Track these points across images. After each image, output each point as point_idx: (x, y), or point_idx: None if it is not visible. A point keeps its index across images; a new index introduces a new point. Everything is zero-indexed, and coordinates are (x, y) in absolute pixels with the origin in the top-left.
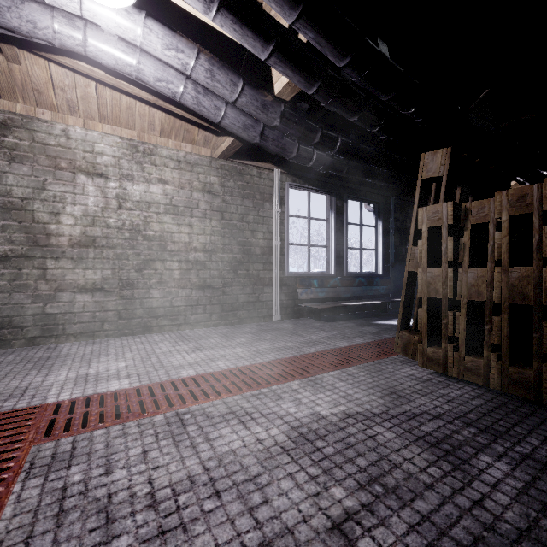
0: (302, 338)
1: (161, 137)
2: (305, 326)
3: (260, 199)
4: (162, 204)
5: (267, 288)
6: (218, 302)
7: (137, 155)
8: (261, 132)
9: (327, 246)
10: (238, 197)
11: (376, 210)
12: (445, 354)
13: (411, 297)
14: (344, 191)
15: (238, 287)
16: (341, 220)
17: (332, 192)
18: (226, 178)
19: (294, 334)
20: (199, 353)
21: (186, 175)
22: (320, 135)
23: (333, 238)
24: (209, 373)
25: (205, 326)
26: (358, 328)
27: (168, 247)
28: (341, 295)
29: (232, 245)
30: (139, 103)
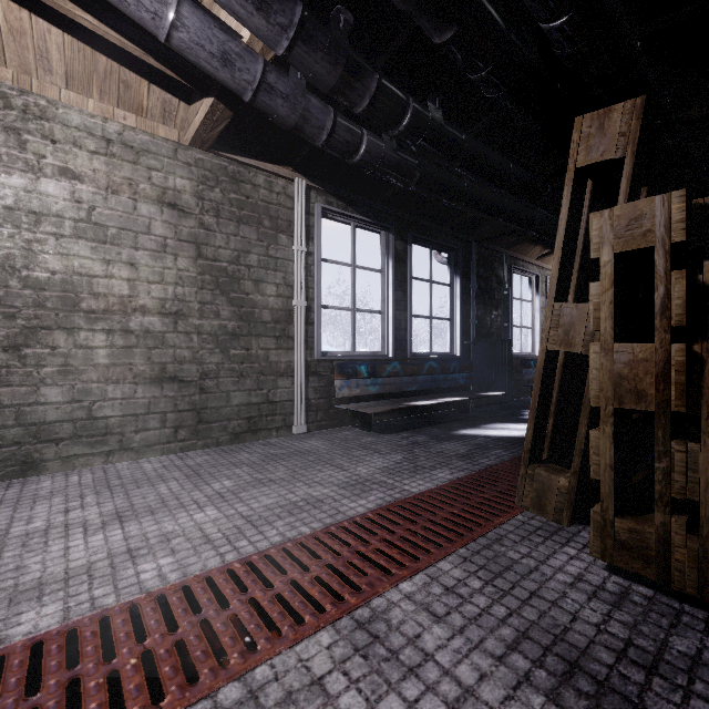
0: (341, 472)
1: (69, 90)
2: (347, 443)
3: (270, 228)
4: (69, 219)
5: (282, 379)
6: (190, 407)
7: (7, 113)
8: (261, 73)
9: (382, 312)
10: (229, 219)
11: (452, 261)
12: (664, 538)
13: (547, 400)
14: (406, 227)
15: (229, 379)
16: (402, 273)
17: (388, 227)
18: (207, 184)
19: (327, 464)
20: (114, 531)
21: (124, 169)
22: (377, 87)
23: (391, 300)
24: (100, 612)
25: (164, 451)
26: (435, 446)
27: (83, 303)
28: (403, 388)
29: (217, 305)
30: (5, 1)
